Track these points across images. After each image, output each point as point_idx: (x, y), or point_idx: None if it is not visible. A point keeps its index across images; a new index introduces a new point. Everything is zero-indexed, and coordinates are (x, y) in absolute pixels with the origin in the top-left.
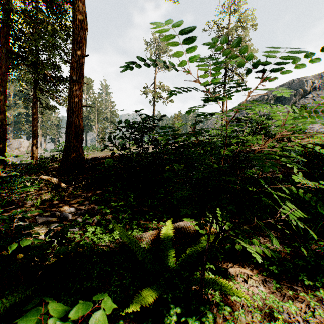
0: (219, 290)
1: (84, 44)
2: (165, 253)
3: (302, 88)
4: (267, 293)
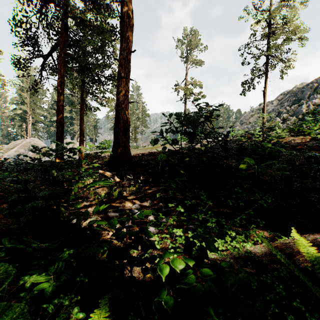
0: None
1: (131, 40)
2: None
3: None
4: None
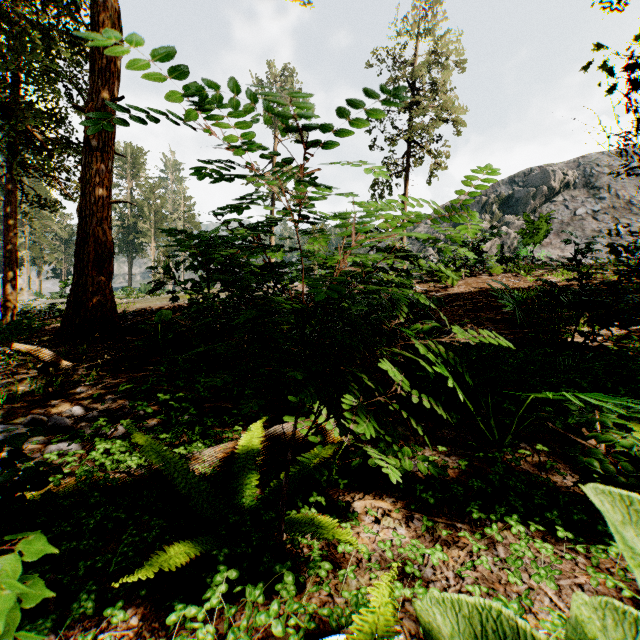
0: (312, 534)
1: (115, 74)
2: (240, 481)
3: (547, 185)
4: (409, 539)
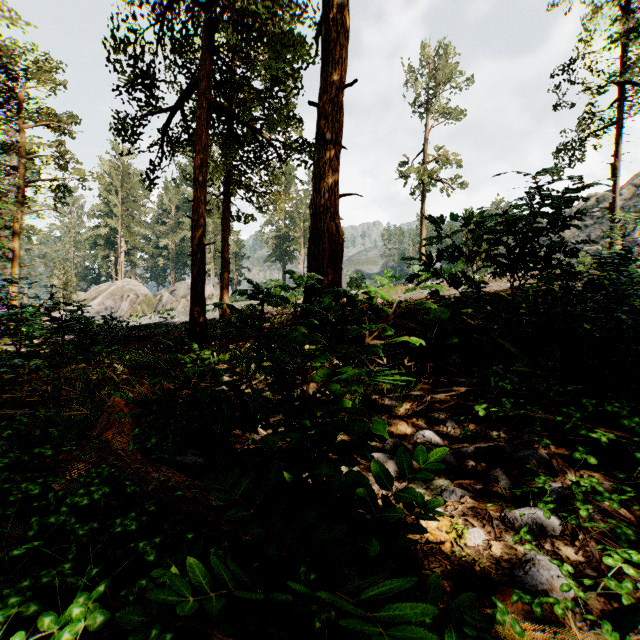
0: None
1: (344, 60)
2: None
3: None
4: None
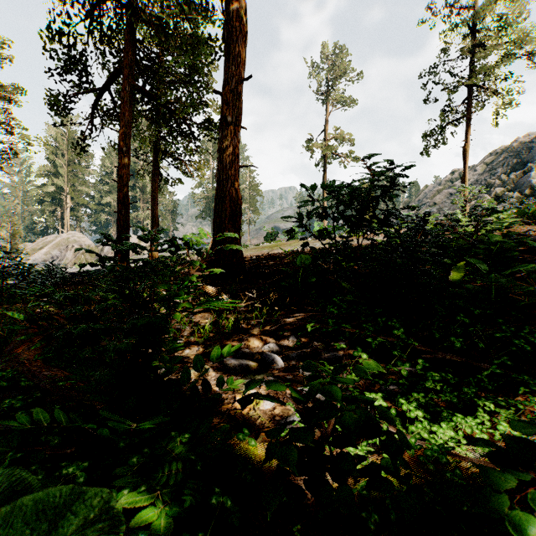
0: None
1: (243, 59)
2: None
3: None
4: None
